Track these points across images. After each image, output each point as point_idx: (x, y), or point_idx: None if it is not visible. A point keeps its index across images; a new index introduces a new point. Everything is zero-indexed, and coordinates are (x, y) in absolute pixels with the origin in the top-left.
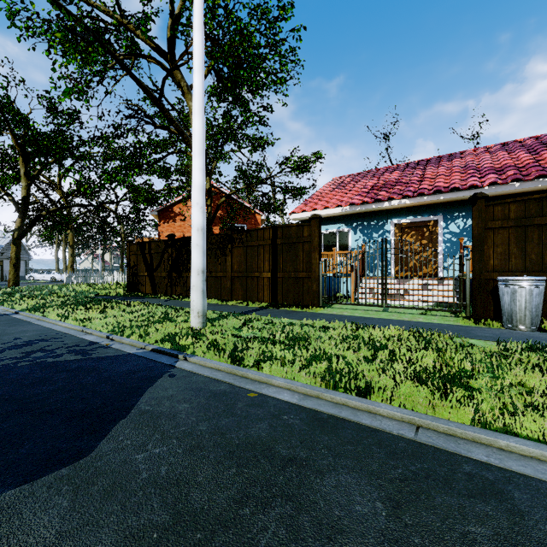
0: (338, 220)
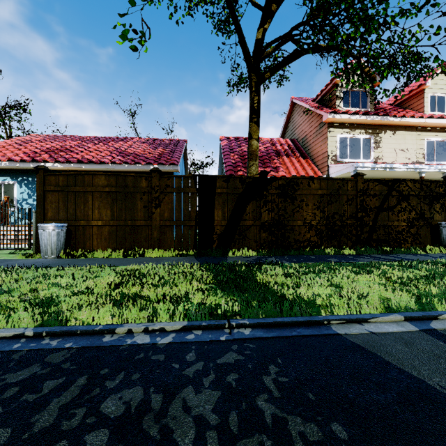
0: (4, 173)
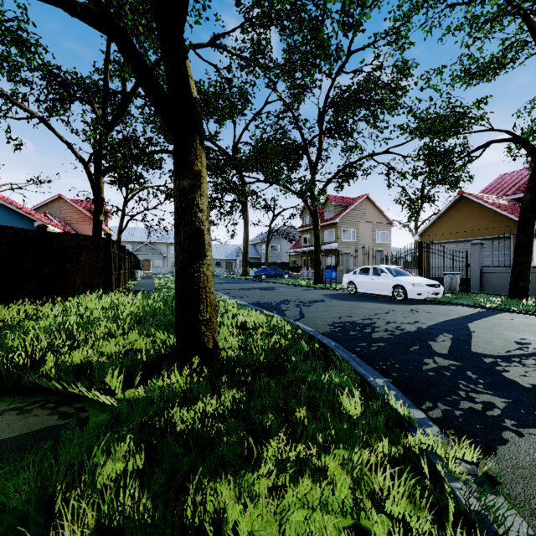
0: None
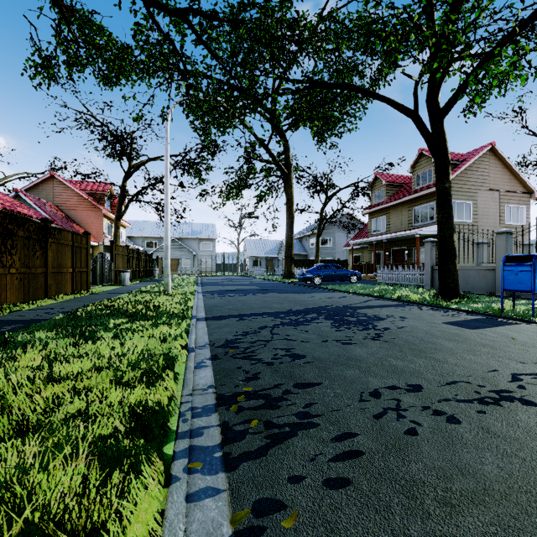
0: None
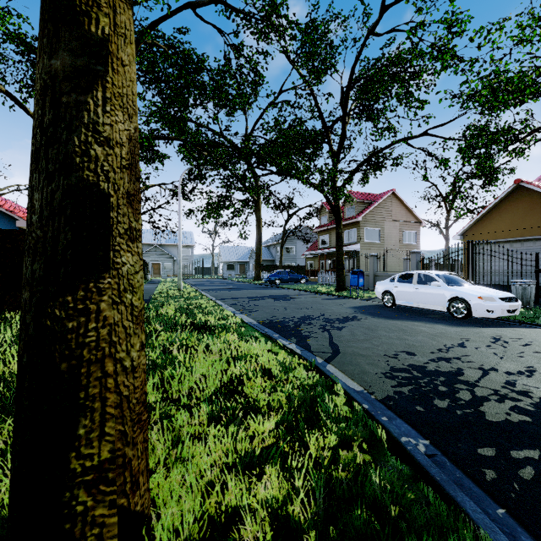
0: None
